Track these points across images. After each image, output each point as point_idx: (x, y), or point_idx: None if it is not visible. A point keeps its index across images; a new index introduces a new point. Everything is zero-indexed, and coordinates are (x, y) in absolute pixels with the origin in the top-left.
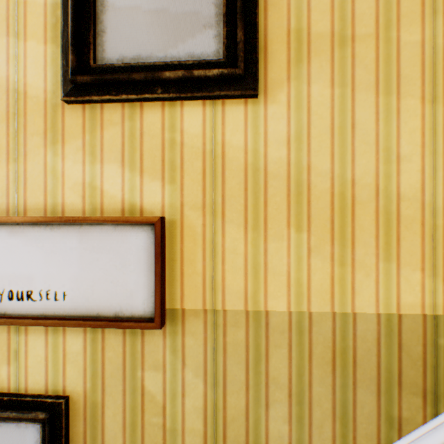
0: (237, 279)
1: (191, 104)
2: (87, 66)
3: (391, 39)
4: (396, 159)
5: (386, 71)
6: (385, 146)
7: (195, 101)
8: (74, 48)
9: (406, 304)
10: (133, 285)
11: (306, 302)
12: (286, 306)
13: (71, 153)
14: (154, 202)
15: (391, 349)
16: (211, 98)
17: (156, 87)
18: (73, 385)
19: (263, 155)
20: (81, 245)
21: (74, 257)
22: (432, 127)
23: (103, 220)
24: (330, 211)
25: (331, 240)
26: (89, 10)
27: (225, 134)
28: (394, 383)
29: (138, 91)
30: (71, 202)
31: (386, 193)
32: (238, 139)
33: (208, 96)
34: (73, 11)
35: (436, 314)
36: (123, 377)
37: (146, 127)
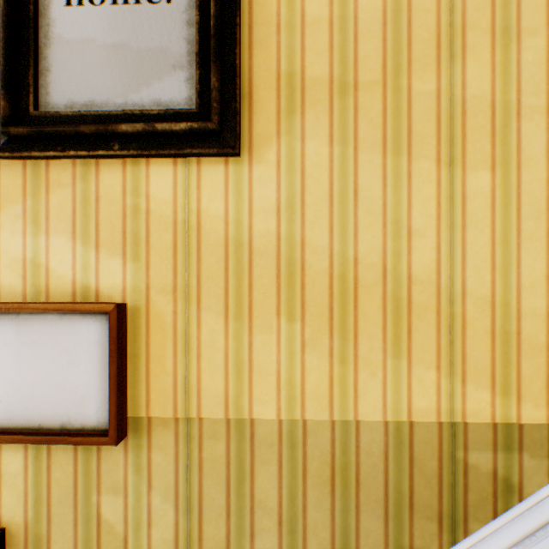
0: (216, 379)
1: (160, 162)
2: (25, 113)
3: (401, 87)
4: (407, 234)
5: (396, 126)
6: (394, 218)
7: (165, 159)
8: (7, 91)
9: (419, 409)
10: (84, 389)
11: (300, 407)
12: (276, 412)
13: (8, 222)
14: (113, 284)
15: (401, 465)
16: (184, 156)
17: (113, 141)
18: (12, 514)
19: (248, 227)
20: (19, 339)
21: (10, 354)
22: (449, 196)
23: (45, 309)
24: (329, 297)
25: (330, 332)
26: (28, 43)
27: (202, 201)
28: (405, 505)
29: (90, 146)
30: (8, 284)
31: (395, 275)
32: (217, 206)
33: (178, 153)
34: (6, 45)
35: (454, 421)
36: (75, 503)
37: (103, 190)
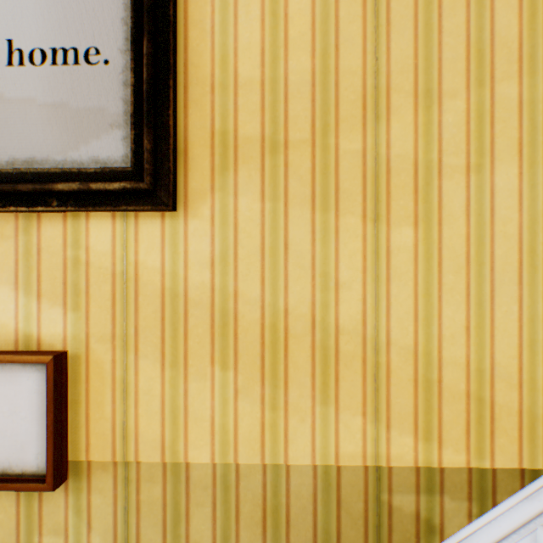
0: (153, 425)
1: (99, 216)
2: None
3: (329, 146)
4: (335, 286)
5: (324, 183)
6: (323, 271)
7: (104, 212)
8: None
9: (347, 453)
10: (25, 435)
11: (234, 452)
12: (210, 457)
13: None
14: (54, 333)
15: (329, 507)
16: (121, 211)
17: (51, 198)
18: None
19: (184, 279)
20: None
21: None
22: (375, 250)
23: None
24: (261, 346)
25: (261, 379)
26: None
27: (139, 253)
28: None
29: (30, 202)
30: None
31: (323, 325)
32: (154, 258)
33: (114, 209)
34: None
35: (380, 465)
36: None
37: (44, 242)
